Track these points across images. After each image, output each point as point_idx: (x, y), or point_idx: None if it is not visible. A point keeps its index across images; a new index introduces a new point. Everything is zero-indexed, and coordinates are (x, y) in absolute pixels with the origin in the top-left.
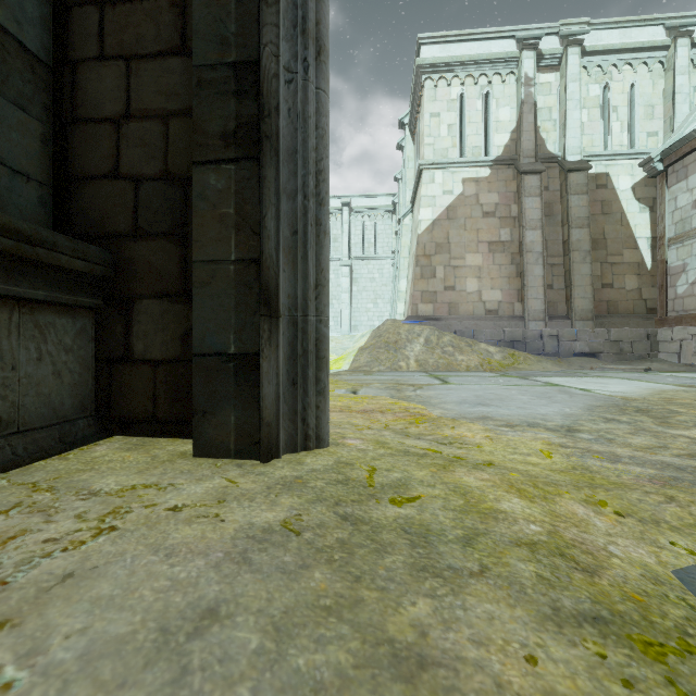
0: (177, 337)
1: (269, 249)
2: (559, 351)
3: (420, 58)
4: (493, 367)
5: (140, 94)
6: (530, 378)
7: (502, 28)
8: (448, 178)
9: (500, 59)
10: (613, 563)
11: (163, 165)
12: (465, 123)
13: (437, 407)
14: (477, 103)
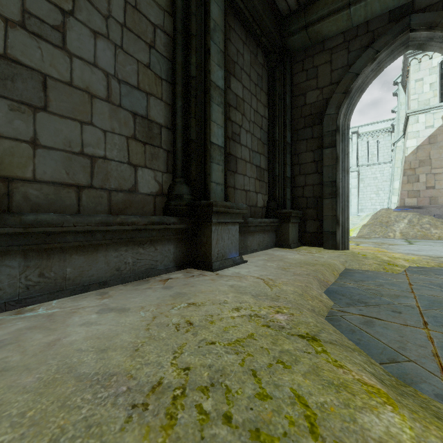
0: (315, 228)
1: (338, 213)
2: None
3: None
4: None
5: (308, 181)
6: None
7: None
8: (430, 118)
9: None
10: (397, 263)
11: (312, 194)
12: None
13: (393, 250)
14: None
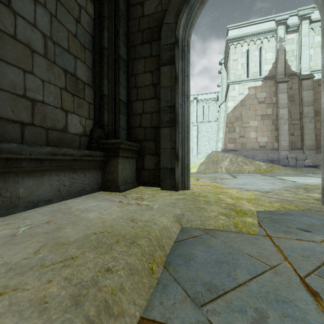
0: (154, 164)
1: (177, 146)
2: (296, 165)
3: (228, 36)
4: (261, 171)
5: (146, 108)
6: (274, 177)
7: (268, 17)
8: (241, 88)
9: (267, 31)
10: (243, 207)
11: (151, 124)
12: (250, 62)
13: (226, 185)
14: (255, 52)
